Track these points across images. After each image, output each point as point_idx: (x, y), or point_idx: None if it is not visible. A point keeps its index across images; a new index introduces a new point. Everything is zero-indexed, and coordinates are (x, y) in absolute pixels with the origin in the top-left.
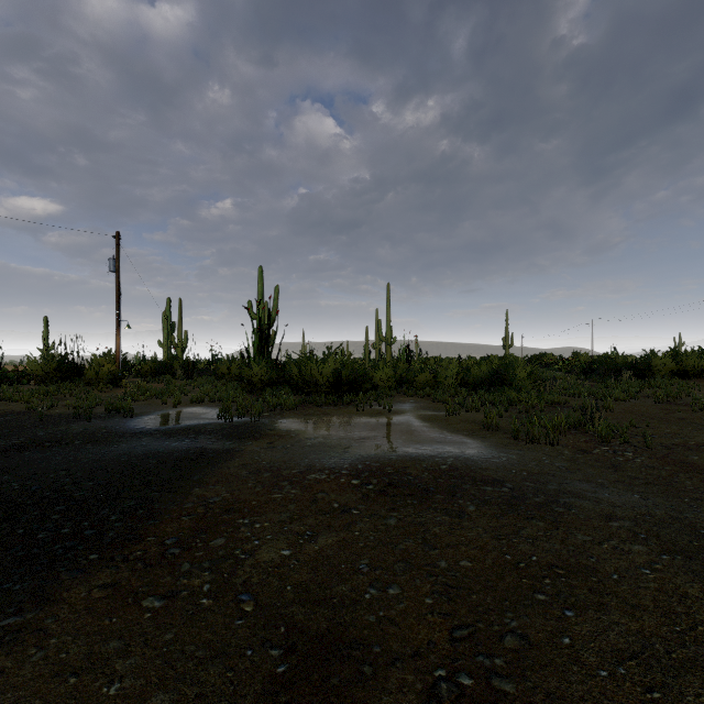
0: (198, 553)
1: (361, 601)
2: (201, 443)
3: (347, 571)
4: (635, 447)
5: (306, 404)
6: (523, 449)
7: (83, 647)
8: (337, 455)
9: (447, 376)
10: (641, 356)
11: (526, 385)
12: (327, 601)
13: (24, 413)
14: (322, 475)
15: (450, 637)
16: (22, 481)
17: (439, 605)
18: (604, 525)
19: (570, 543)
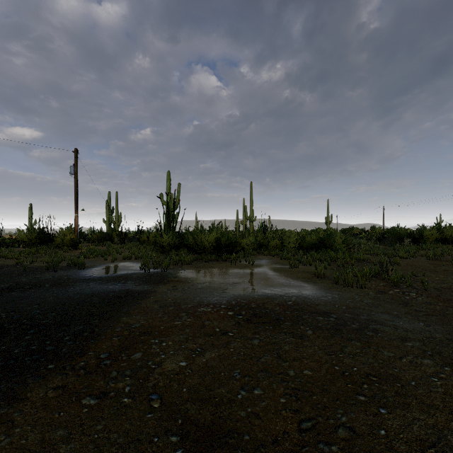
0: (123, 364)
1: (235, 400)
2: (128, 286)
3: (225, 377)
4: (416, 289)
5: (198, 260)
6: (341, 290)
7: (38, 435)
8: (218, 295)
9: (289, 242)
10: (417, 229)
11: (342, 248)
12: (211, 400)
13: (14, 266)
14: (208, 309)
15: (298, 428)
16: (8, 312)
17: (290, 404)
18: (401, 344)
19: (379, 358)
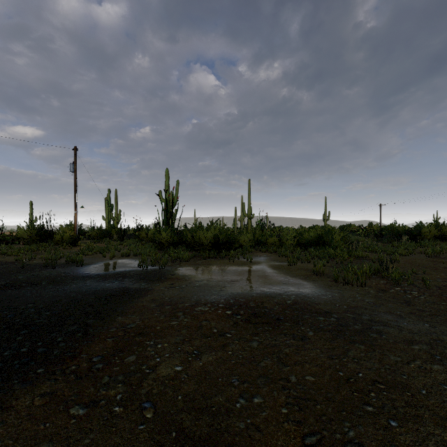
0: (115, 368)
1: (233, 409)
2: (126, 284)
3: (222, 384)
4: (418, 287)
5: (196, 257)
6: (341, 289)
7: None
8: (216, 293)
9: (287, 239)
10: (415, 226)
11: (340, 245)
12: (208, 409)
13: (13, 263)
14: (206, 308)
15: (302, 443)
16: (2, 311)
17: (292, 414)
18: (408, 348)
19: (385, 363)
